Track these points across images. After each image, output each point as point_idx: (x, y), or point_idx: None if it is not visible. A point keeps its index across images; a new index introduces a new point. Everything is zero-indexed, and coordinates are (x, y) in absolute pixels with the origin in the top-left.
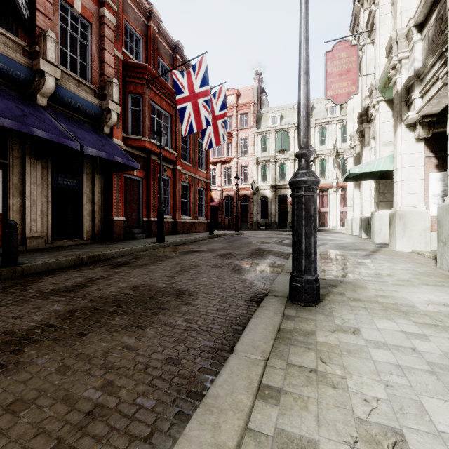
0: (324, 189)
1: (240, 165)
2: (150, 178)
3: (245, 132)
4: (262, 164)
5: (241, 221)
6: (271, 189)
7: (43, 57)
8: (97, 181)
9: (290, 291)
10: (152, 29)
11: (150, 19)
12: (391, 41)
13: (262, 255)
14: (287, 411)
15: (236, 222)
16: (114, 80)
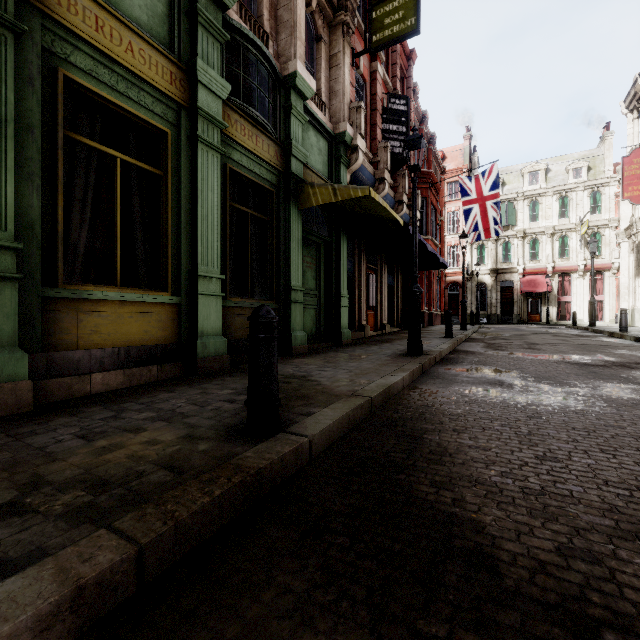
0: (565, 273)
1: (448, 245)
2: (422, 272)
3: (455, 205)
4: (477, 243)
5: None
6: (492, 273)
7: (402, 191)
8: (400, 278)
9: None
10: (423, 131)
11: (422, 123)
12: None
13: (588, 336)
14: None
15: (476, 313)
16: (419, 192)
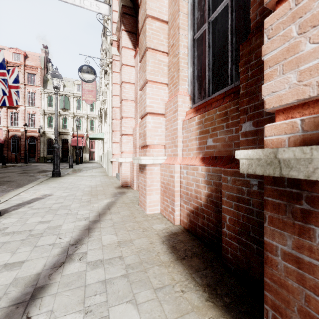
0: None
1: (28, 113)
2: None
3: (33, 88)
4: (48, 115)
5: (29, 156)
6: None
7: None
8: None
9: (52, 174)
10: None
11: None
12: (102, 92)
13: (45, 172)
14: (46, 182)
15: (25, 156)
16: None
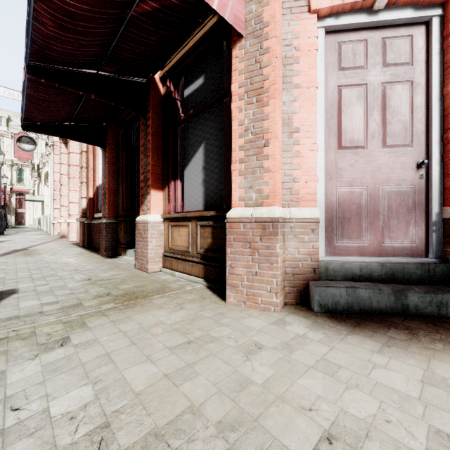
0: (22, 194)
1: None
2: None
3: None
4: None
5: None
6: None
7: None
8: None
9: None
10: None
11: None
12: (42, 155)
13: None
14: None
15: None
16: None
